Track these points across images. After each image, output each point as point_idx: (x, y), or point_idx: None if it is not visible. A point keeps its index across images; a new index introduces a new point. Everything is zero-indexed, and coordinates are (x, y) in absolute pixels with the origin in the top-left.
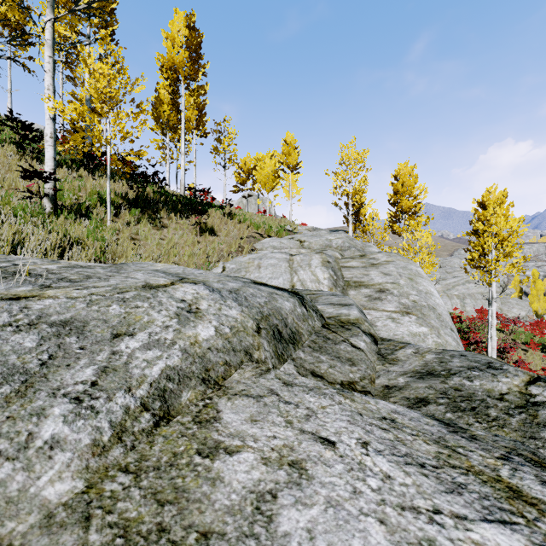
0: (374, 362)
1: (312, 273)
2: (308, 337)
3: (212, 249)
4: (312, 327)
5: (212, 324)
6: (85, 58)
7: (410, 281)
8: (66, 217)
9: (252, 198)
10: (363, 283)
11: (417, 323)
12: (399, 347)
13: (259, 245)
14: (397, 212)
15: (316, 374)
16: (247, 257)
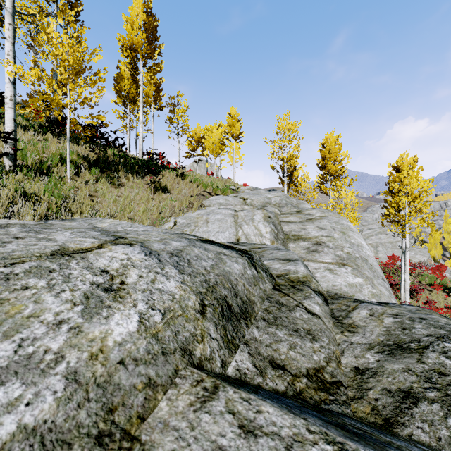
0: (332, 329)
1: (255, 227)
2: (260, 305)
3: (165, 205)
4: (264, 290)
5: (136, 309)
6: (46, 28)
7: (343, 234)
8: (26, 175)
9: (201, 163)
10: (301, 236)
11: (353, 274)
12: (352, 308)
13: (207, 202)
14: (325, 174)
15: (276, 364)
16: (197, 212)
